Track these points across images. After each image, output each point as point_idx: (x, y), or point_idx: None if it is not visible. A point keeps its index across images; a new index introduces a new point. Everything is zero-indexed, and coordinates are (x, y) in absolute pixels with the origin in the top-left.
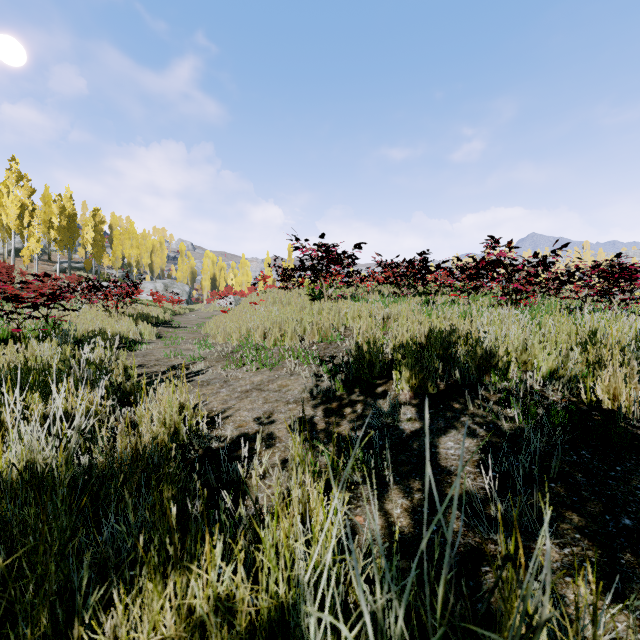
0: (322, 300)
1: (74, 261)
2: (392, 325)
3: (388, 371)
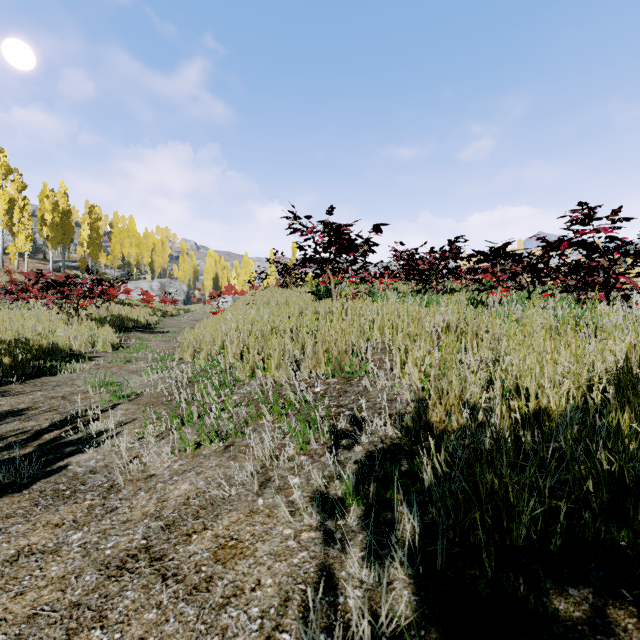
0: (329, 300)
1: (71, 260)
2: (507, 359)
3: (551, 522)
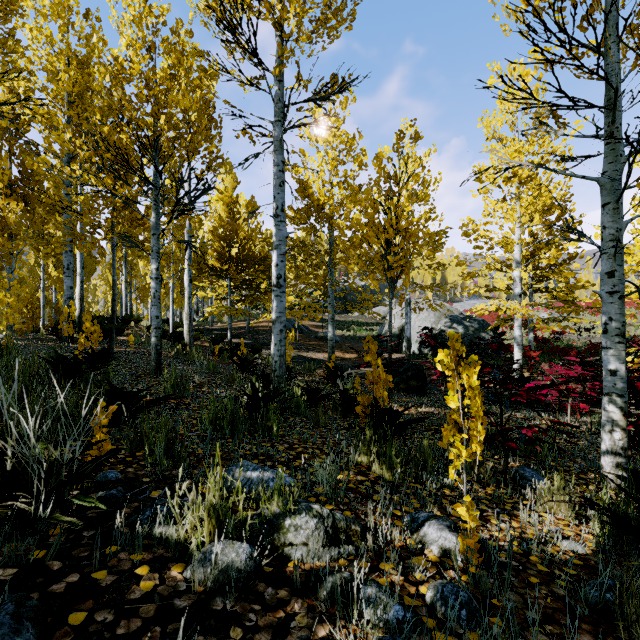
0: None
1: None
2: None
3: None
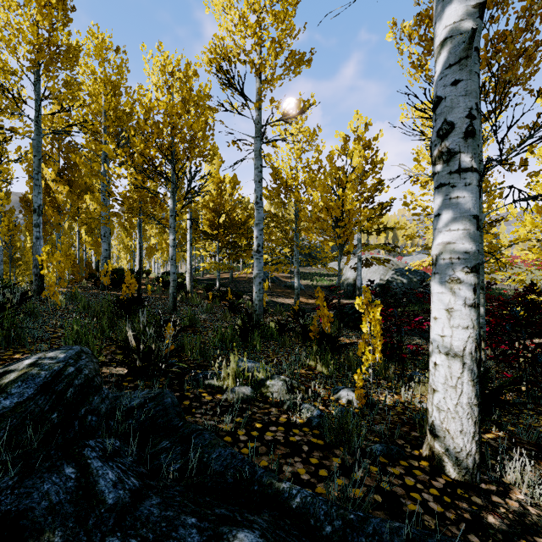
0: None
1: None
2: None
3: None
